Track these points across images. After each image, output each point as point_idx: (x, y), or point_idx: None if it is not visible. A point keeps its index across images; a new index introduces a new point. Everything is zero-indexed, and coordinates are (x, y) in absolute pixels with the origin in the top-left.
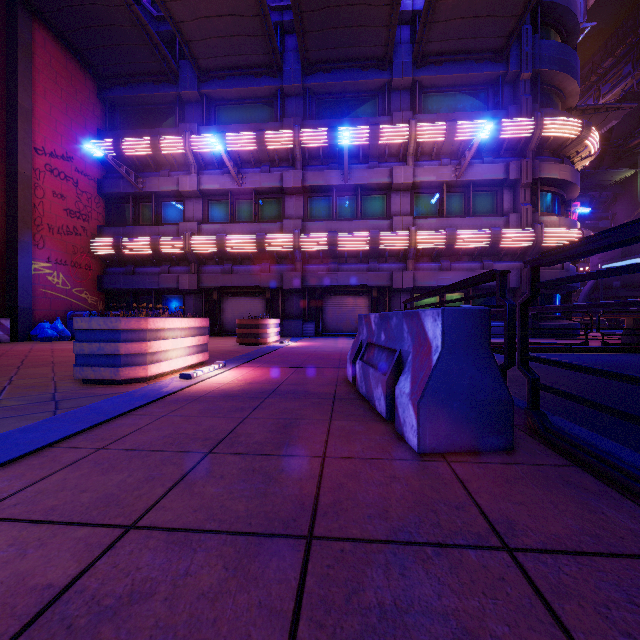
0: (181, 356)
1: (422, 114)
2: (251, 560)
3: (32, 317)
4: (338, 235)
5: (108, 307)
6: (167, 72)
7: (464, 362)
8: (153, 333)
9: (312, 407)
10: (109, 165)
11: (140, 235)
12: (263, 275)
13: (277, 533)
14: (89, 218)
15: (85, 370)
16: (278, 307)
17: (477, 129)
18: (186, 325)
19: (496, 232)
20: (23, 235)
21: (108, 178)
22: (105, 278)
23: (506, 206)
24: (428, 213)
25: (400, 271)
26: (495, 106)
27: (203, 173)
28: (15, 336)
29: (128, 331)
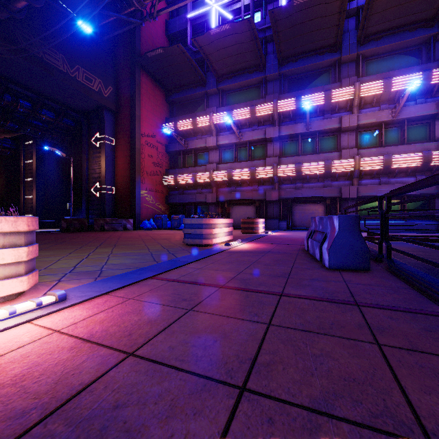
0: (222, 236)
1: (364, 77)
2: (273, 278)
3: (140, 218)
4: (302, 165)
5: (170, 212)
6: (200, 81)
7: (348, 235)
8: (214, 225)
9: (287, 256)
10: (171, 136)
11: (186, 173)
12: (254, 192)
13: (279, 276)
14: (162, 166)
15: (189, 240)
16: (263, 211)
17: (410, 81)
18: (224, 222)
19: (427, 154)
20: (137, 178)
21: (170, 143)
22: (169, 197)
23: (438, 133)
24: (370, 144)
25: (347, 186)
26: (427, 59)
27: (219, 135)
28: (134, 227)
29: (205, 224)
